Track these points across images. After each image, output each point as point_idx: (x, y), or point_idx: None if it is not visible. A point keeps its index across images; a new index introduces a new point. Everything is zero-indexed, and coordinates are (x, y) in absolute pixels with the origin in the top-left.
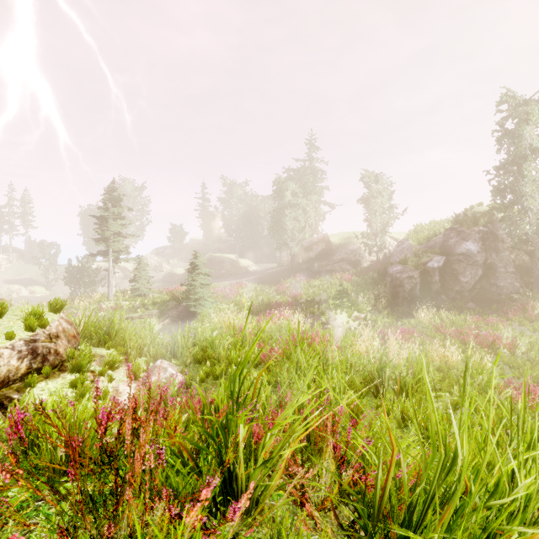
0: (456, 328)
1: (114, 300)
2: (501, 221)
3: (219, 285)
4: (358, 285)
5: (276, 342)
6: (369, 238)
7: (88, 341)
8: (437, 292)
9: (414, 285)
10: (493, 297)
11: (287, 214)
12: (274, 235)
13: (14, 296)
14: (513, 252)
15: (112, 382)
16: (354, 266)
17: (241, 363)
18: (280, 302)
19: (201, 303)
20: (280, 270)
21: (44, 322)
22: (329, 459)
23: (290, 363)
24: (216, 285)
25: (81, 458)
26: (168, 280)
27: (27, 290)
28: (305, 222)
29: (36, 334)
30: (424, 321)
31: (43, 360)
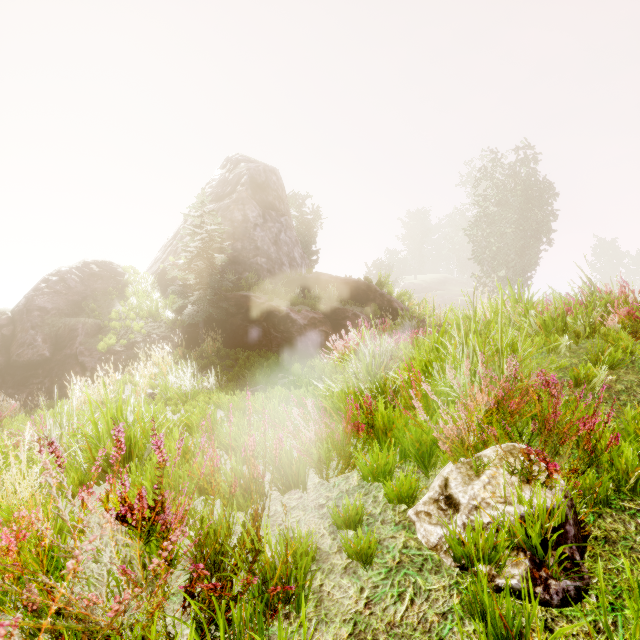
0: None
1: None
2: None
3: None
4: None
5: None
6: None
7: None
8: None
9: None
10: None
11: None
12: None
13: None
14: None
15: None
16: None
17: None
18: None
19: None
20: None
21: None
22: None
23: None
24: None
25: None
26: None
27: None
28: None
29: None
30: None
31: None
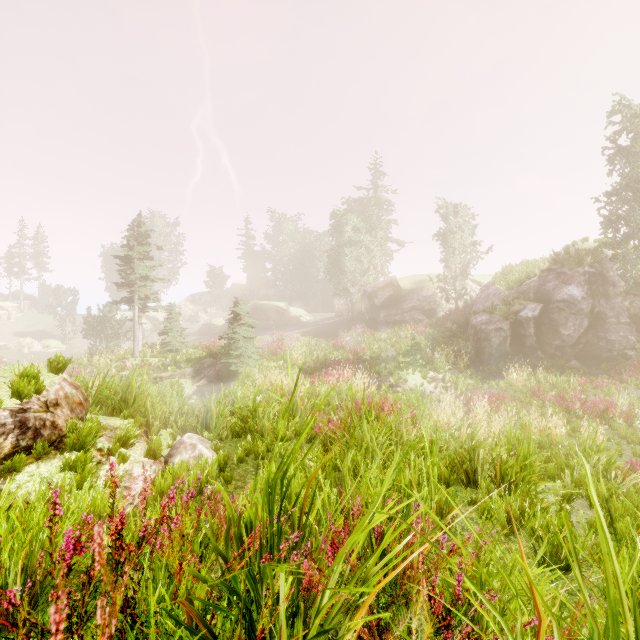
0: (556, 392)
1: (140, 356)
2: (612, 261)
3: (265, 338)
4: (433, 339)
5: (334, 409)
6: (446, 282)
7: (102, 408)
8: (532, 348)
9: (504, 339)
10: (602, 354)
11: (347, 253)
12: (331, 279)
13: (25, 352)
14: (627, 298)
15: (124, 464)
16: (429, 316)
17: (290, 437)
18: (338, 360)
19: (244, 360)
20: (339, 321)
21: (38, 387)
22: (422, 615)
23: (354, 440)
24: (262, 339)
25: (40, 604)
26: (206, 332)
27: (40, 345)
28: (368, 263)
29: (27, 402)
30: (516, 383)
31: (35, 435)
